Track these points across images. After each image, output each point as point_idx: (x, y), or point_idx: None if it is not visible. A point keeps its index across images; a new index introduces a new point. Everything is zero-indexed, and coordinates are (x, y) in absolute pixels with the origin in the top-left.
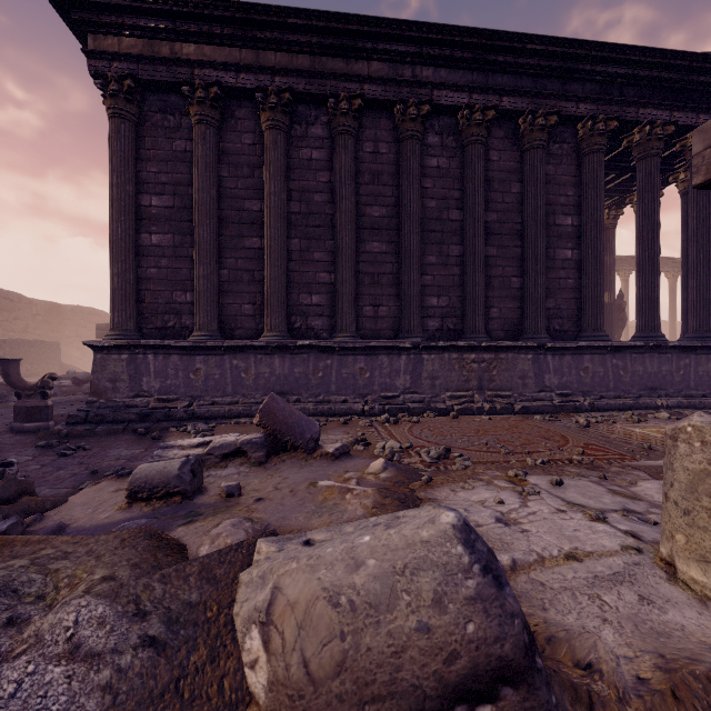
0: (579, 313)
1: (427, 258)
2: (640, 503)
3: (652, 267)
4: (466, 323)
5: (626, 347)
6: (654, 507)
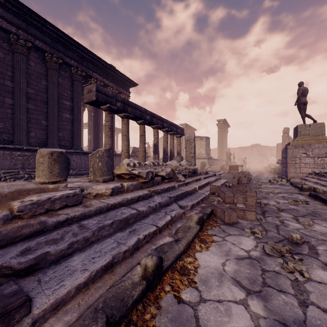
0: (72, 139)
1: None
2: None
3: (97, 127)
4: (15, 137)
5: (88, 153)
6: None
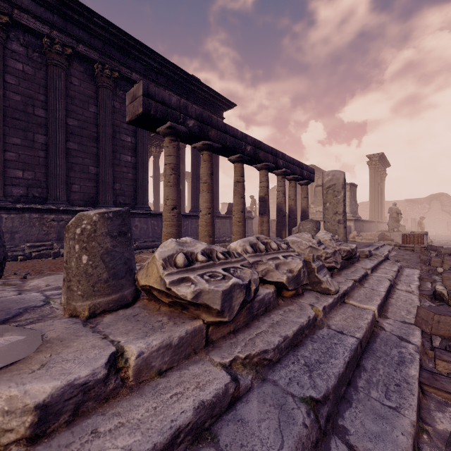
0: (135, 194)
1: (11, 138)
2: (8, 287)
3: None
4: (49, 193)
5: (158, 214)
6: (16, 287)
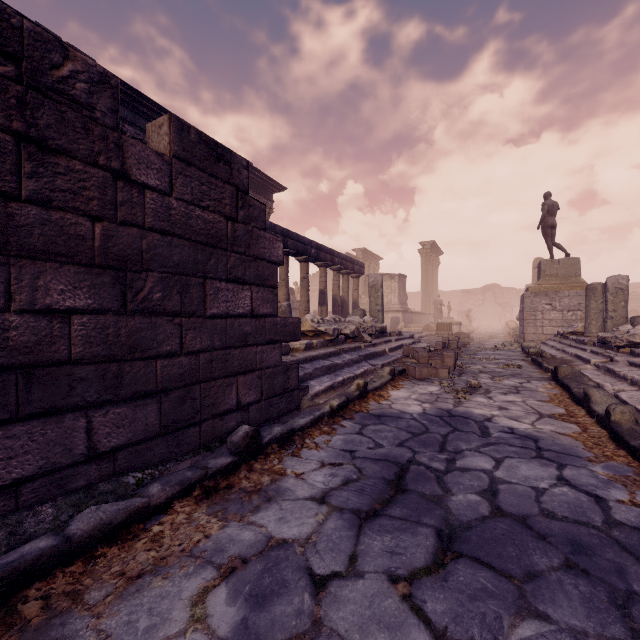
0: None
1: None
2: None
3: None
4: None
5: None
6: None
